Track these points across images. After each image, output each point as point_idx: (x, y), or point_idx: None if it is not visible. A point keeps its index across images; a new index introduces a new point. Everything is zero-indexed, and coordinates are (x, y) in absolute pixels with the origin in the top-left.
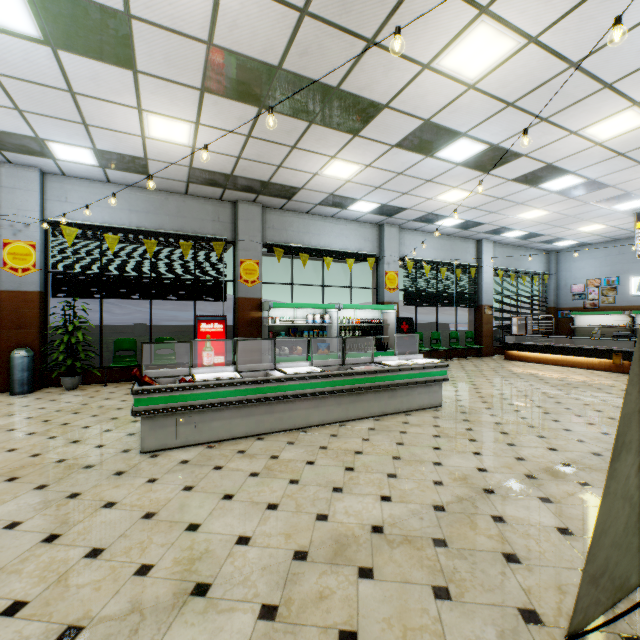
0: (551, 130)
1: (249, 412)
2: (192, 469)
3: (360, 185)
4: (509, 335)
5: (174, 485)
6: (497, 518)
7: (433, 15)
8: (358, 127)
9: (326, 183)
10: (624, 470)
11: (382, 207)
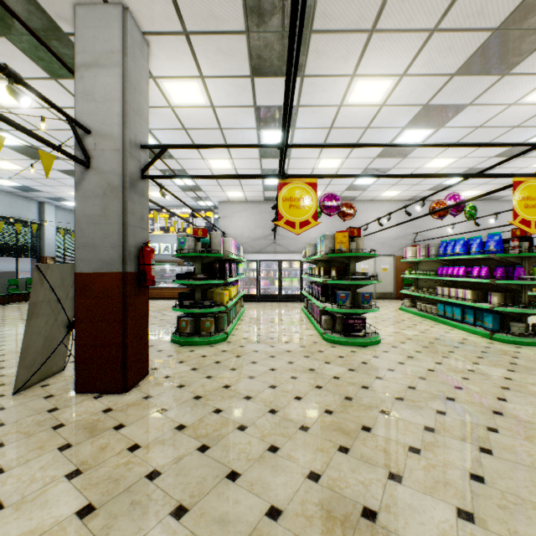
0: None
1: None
2: None
3: None
4: None
5: None
6: (0, 376)
7: None
8: None
9: None
10: (37, 323)
11: None
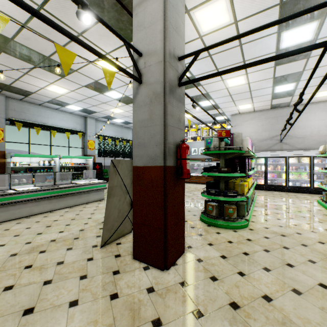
0: None
1: None
2: None
3: (70, 98)
4: None
5: None
6: (101, 228)
7: None
8: (63, 74)
9: (50, 93)
10: (113, 201)
11: (84, 109)
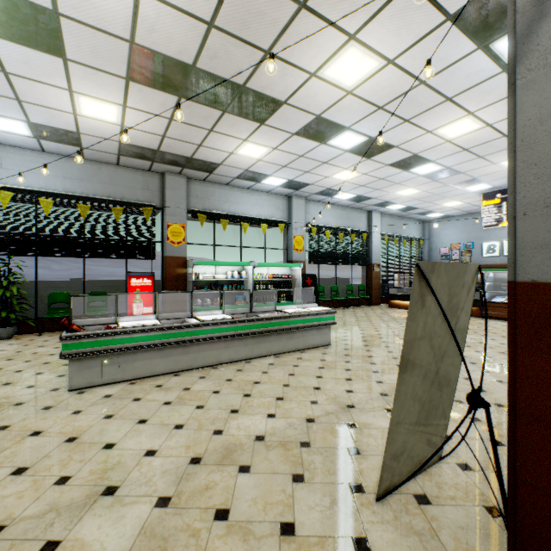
0: (413, 129)
1: (168, 353)
2: (114, 401)
3: (270, 164)
4: (392, 288)
5: (96, 415)
6: (351, 425)
7: (314, 37)
8: (264, 117)
9: (241, 161)
10: (411, 379)
11: (289, 182)
